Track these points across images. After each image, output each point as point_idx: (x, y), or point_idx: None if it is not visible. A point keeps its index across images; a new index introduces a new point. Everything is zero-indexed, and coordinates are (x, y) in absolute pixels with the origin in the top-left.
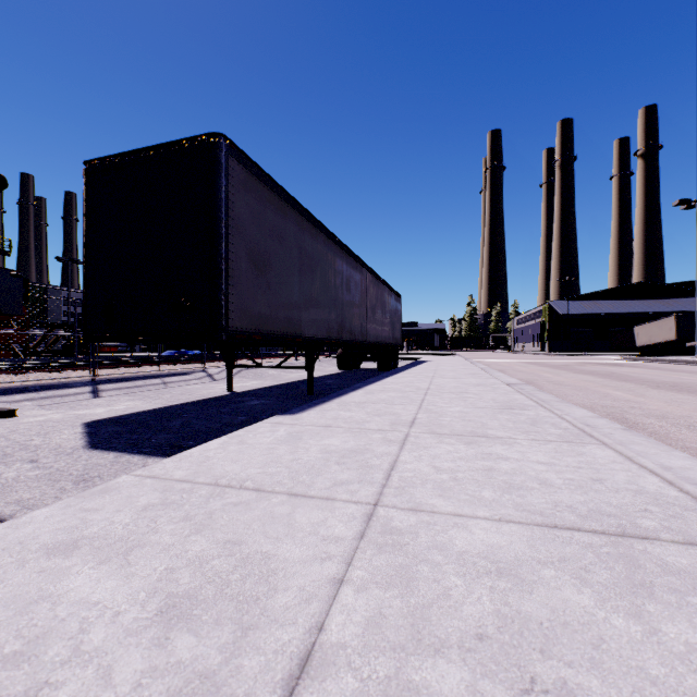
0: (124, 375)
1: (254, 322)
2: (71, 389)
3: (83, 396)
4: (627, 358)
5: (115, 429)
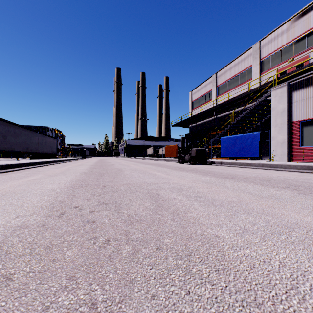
0: None
1: (3, 148)
2: None
3: None
4: (132, 158)
5: None
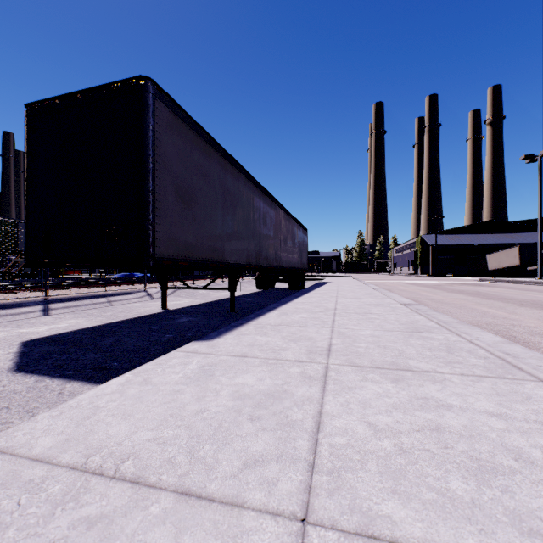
0: (74, 295)
1: (180, 250)
2: (23, 308)
3: (33, 315)
4: (484, 279)
5: (49, 349)
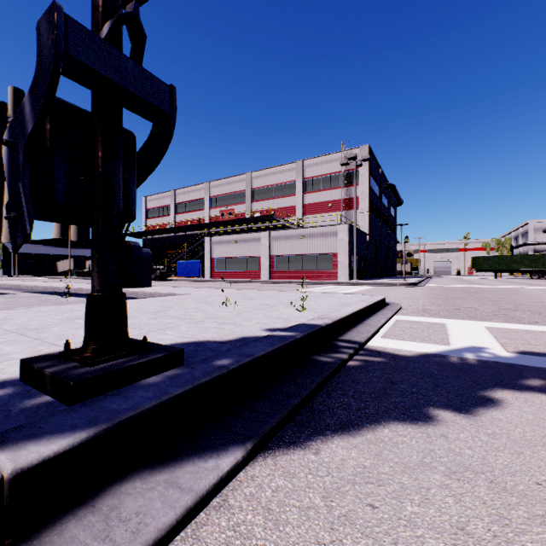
0: None
1: None
2: None
3: None
4: (45, 277)
5: None
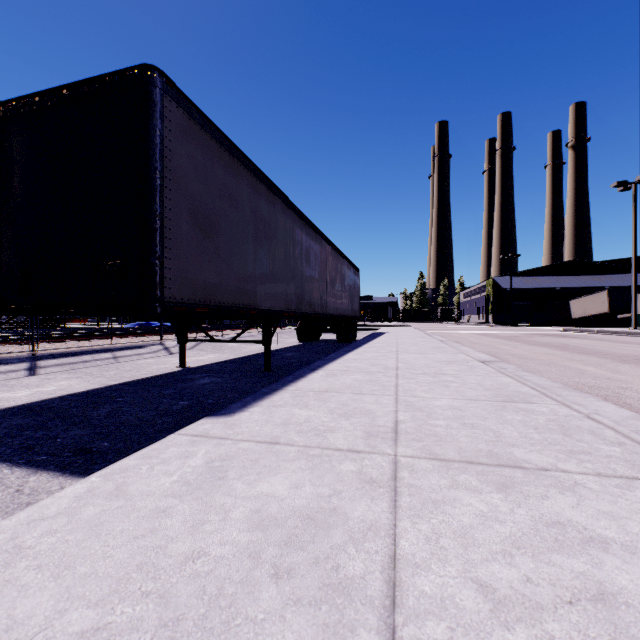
0: (70, 349)
1: (198, 293)
2: (3, 366)
3: (16, 374)
4: (568, 330)
5: (22, 422)
